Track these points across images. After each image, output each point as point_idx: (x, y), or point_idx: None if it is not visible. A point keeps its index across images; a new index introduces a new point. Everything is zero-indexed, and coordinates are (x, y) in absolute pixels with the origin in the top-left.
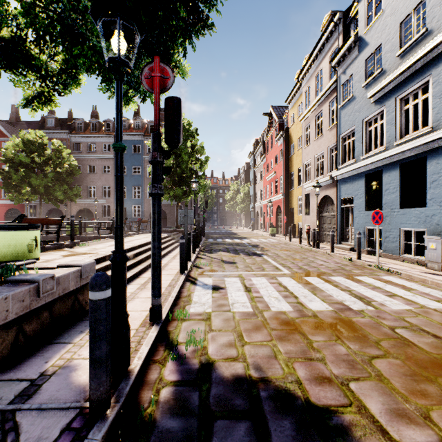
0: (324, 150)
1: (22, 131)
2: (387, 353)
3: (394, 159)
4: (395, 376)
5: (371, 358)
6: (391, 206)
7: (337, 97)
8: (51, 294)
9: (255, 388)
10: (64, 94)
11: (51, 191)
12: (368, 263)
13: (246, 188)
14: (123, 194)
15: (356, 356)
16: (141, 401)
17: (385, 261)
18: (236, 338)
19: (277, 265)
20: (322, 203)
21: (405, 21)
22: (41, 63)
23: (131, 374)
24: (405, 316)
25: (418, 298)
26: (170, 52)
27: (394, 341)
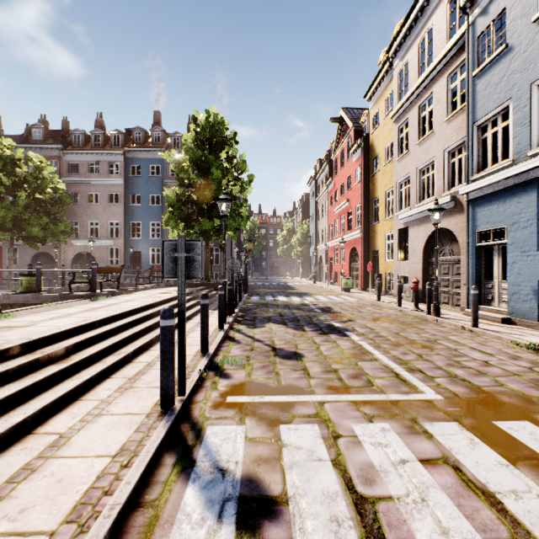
0: (436, 157)
1: None
2: None
3: None
4: None
5: None
6: None
7: (468, 58)
8: None
9: None
10: None
11: (24, 226)
12: None
13: (305, 226)
14: None
15: None
16: None
17: None
18: None
19: (392, 365)
20: (430, 241)
21: None
22: None
23: None
24: None
25: None
26: None
27: None
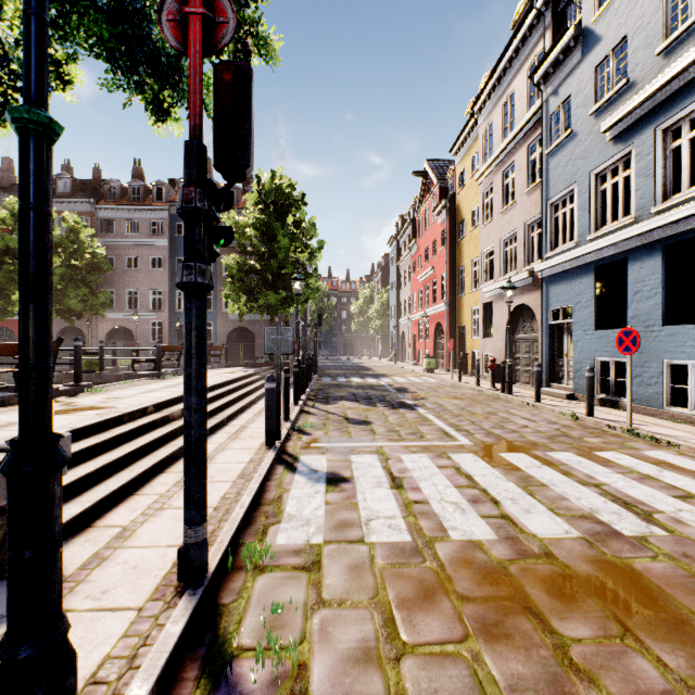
0: (517, 229)
1: (11, 197)
2: None
3: (653, 237)
4: None
5: None
6: (645, 321)
7: (542, 135)
8: None
9: None
10: None
11: (60, 298)
12: (609, 424)
13: (385, 294)
14: (47, 266)
15: None
16: None
17: (637, 419)
18: (380, 632)
19: (445, 427)
20: (513, 317)
21: None
22: None
23: None
24: None
25: None
26: None
27: None
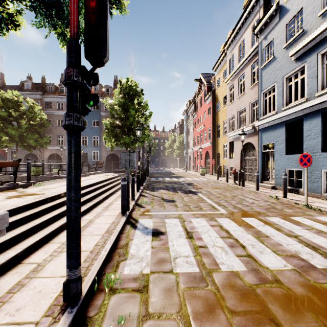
0: (246, 105)
1: (1, 91)
2: None
3: (316, 108)
4: None
5: None
6: (312, 150)
7: (259, 59)
8: None
9: None
10: (2, 35)
11: (25, 139)
12: (295, 202)
13: (181, 138)
14: None
15: None
16: None
17: (308, 199)
18: None
19: (212, 204)
20: (244, 149)
21: None
22: None
23: None
24: None
25: None
26: None
27: None
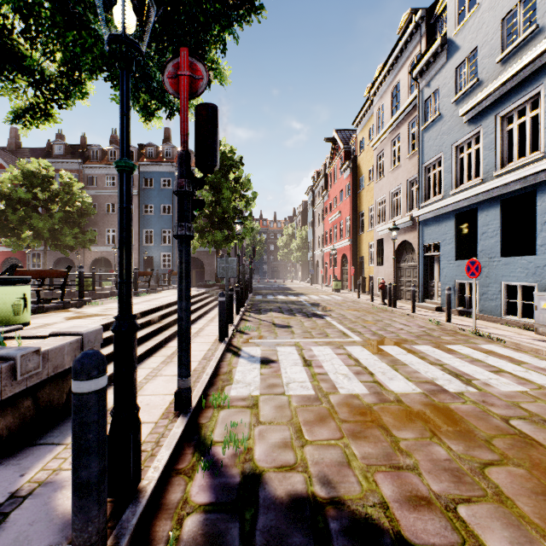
0: (402, 184)
1: (22, 160)
2: (505, 457)
3: (494, 193)
4: (521, 495)
5: (483, 465)
6: (489, 254)
7: (419, 116)
8: (35, 375)
9: (322, 516)
10: (66, 107)
11: (58, 236)
12: (461, 327)
13: (304, 232)
14: (131, 234)
15: (461, 463)
16: (155, 539)
17: (482, 324)
18: (293, 435)
19: (344, 330)
20: (399, 250)
21: (507, 16)
22: (35, 65)
23: (142, 496)
24: (520, 401)
25: (532, 374)
26: (205, 48)
27: (510, 439)
